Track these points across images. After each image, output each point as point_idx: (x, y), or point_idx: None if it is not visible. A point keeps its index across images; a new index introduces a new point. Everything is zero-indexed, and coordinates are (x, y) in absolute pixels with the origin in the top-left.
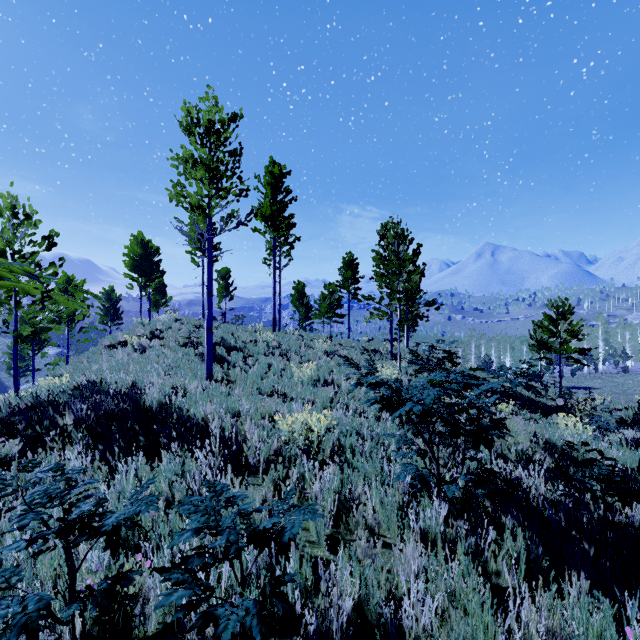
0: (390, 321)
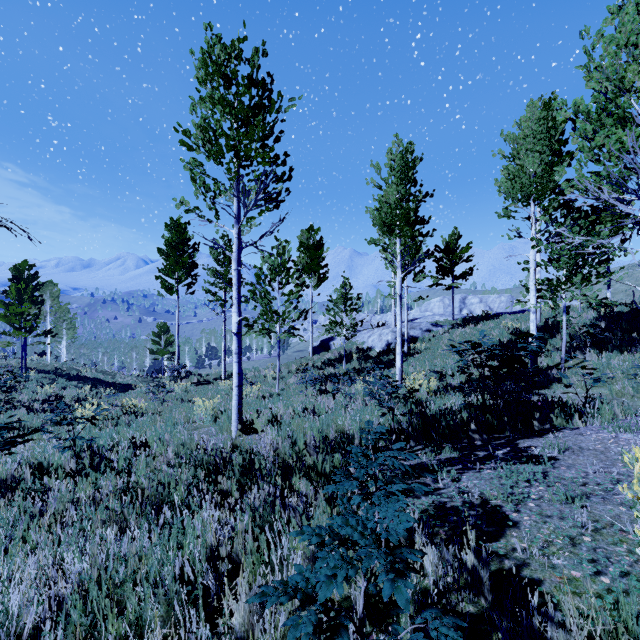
0: (25, 341)
